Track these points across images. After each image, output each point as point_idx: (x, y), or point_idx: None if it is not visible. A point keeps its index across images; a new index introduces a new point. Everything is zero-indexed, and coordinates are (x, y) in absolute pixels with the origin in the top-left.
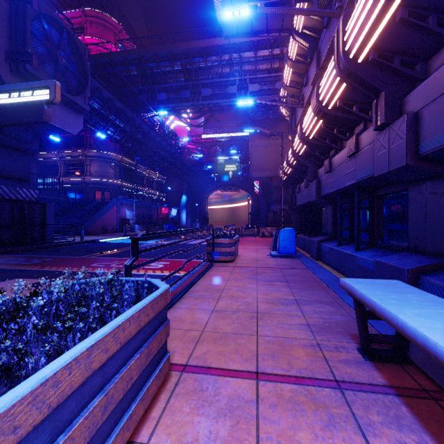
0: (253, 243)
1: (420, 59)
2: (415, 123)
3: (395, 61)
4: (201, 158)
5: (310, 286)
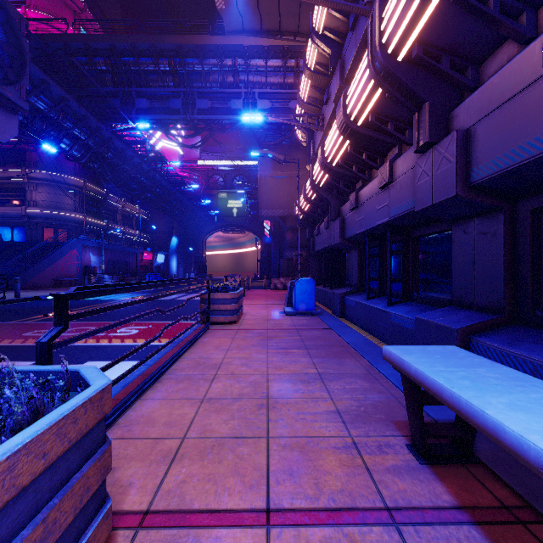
0: (263, 297)
1: (472, 62)
2: (466, 142)
3: (443, 61)
4: (197, 190)
5: (336, 352)
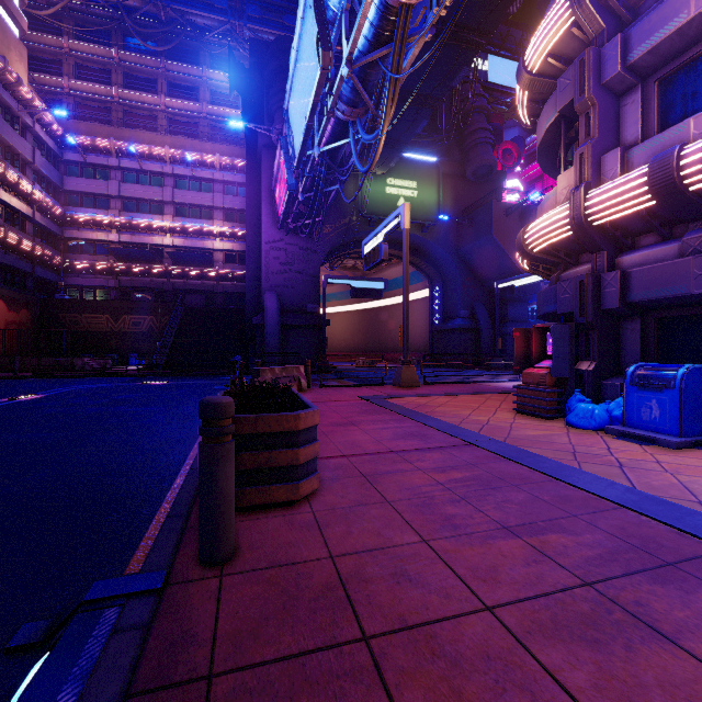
0: None
1: None
2: None
3: None
4: None
5: None
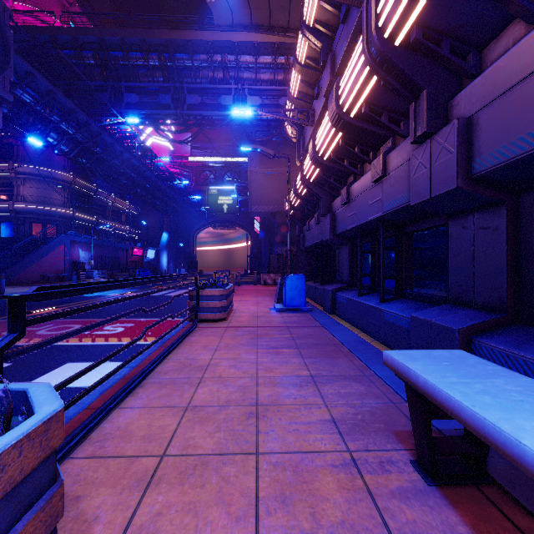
0: (253, 293)
1: (473, 47)
2: (468, 132)
3: (444, 46)
4: (188, 186)
5: (328, 352)
